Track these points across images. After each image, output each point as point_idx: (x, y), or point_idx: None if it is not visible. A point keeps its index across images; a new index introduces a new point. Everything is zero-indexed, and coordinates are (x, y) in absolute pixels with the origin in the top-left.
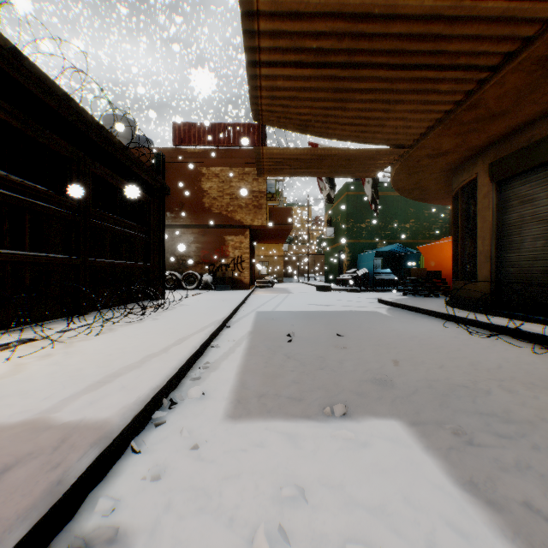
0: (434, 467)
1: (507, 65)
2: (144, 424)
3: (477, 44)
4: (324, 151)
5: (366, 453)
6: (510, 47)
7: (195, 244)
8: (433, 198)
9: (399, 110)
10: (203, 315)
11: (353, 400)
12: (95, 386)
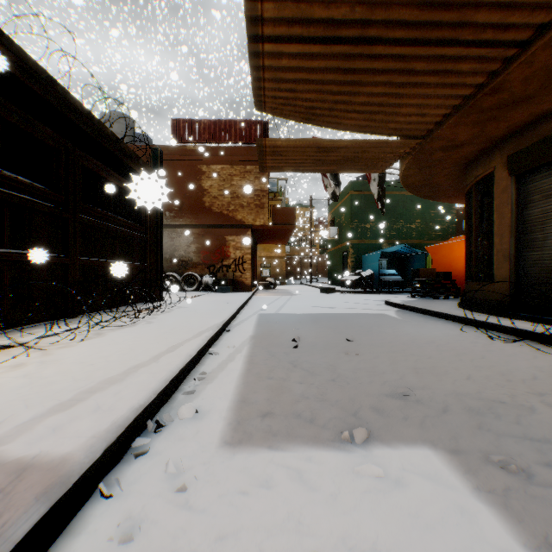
0: (493, 521)
1: (538, 40)
2: (121, 454)
3: (507, 13)
4: (331, 142)
5: (401, 497)
6: (544, 18)
7: (195, 244)
8: (443, 195)
9: (414, 96)
10: (201, 318)
11: (374, 420)
12: (64, 406)
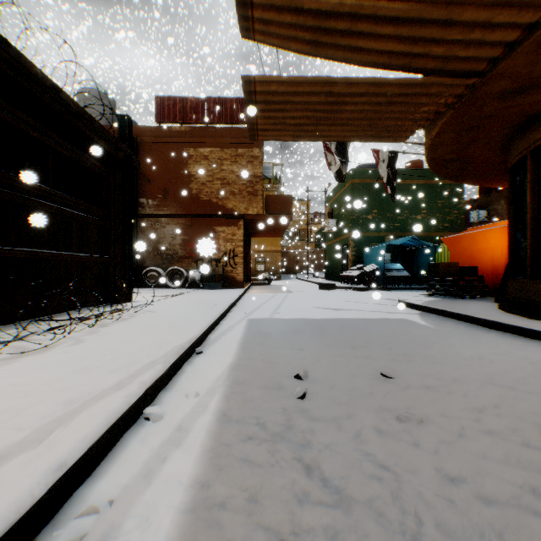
0: None
1: None
2: None
3: None
4: (347, 86)
5: None
6: None
7: (181, 236)
8: (471, 174)
9: None
10: (161, 333)
11: None
12: None
